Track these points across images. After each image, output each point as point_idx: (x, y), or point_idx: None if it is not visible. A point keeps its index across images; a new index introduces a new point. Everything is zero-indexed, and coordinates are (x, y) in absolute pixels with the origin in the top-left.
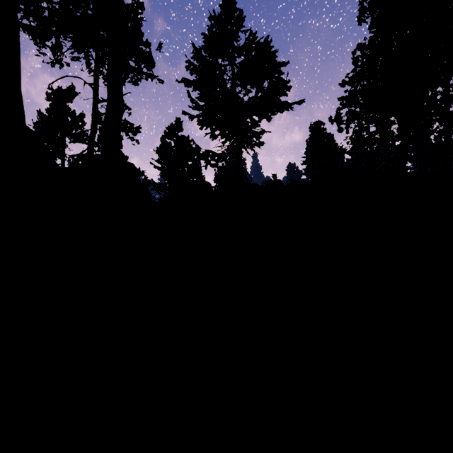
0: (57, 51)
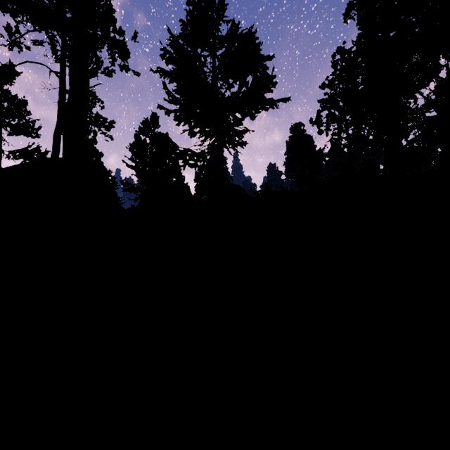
0: (14, 32)
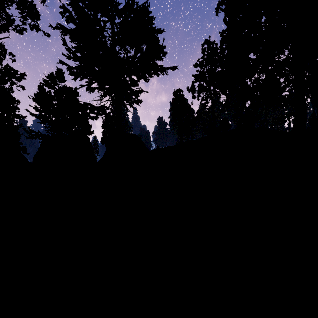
0: None
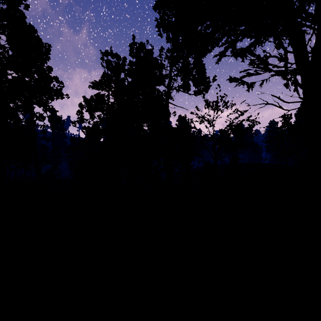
0: None
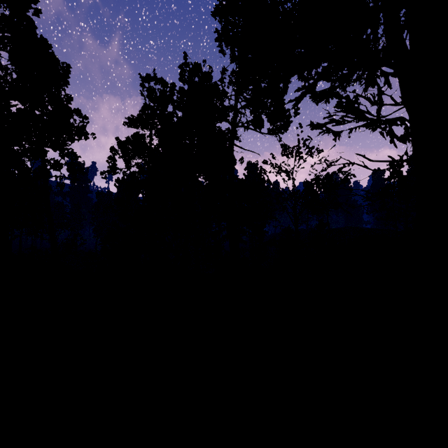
0: None
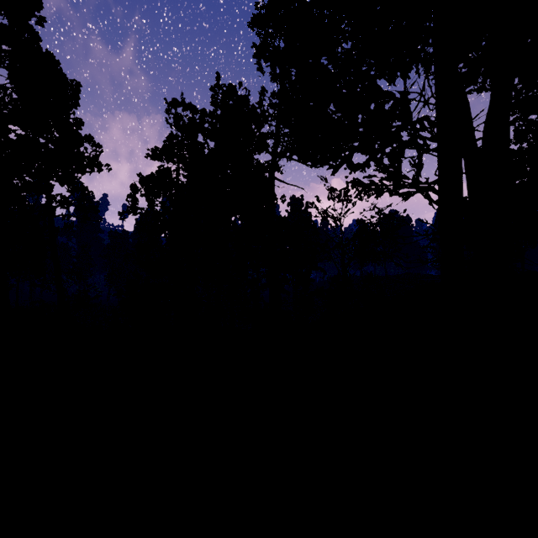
0: None
